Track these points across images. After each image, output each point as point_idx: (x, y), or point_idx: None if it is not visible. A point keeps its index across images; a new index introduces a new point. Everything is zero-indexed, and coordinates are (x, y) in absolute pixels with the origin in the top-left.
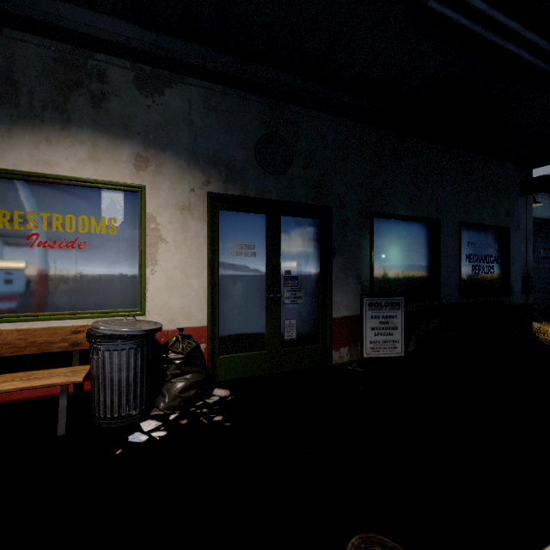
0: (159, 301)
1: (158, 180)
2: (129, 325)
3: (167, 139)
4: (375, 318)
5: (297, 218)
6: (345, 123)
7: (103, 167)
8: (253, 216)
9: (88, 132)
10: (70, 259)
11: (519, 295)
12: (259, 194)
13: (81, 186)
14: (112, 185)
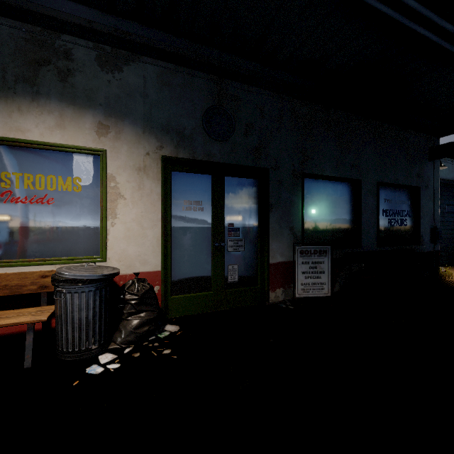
0: (118, 249)
1: (117, 145)
2: (89, 270)
3: (125, 110)
4: (305, 263)
5: (239, 178)
6: (280, 97)
7: (69, 133)
8: (200, 177)
9: (55, 103)
10: (39, 213)
11: (428, 243)
12: (205, 158)
13: (49, 150)
14: (76, 149)
